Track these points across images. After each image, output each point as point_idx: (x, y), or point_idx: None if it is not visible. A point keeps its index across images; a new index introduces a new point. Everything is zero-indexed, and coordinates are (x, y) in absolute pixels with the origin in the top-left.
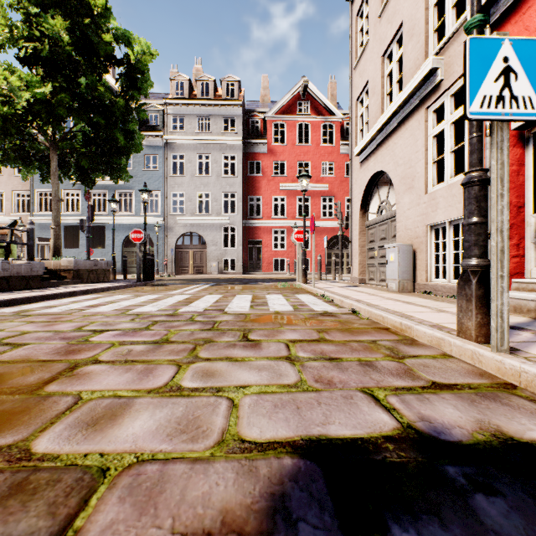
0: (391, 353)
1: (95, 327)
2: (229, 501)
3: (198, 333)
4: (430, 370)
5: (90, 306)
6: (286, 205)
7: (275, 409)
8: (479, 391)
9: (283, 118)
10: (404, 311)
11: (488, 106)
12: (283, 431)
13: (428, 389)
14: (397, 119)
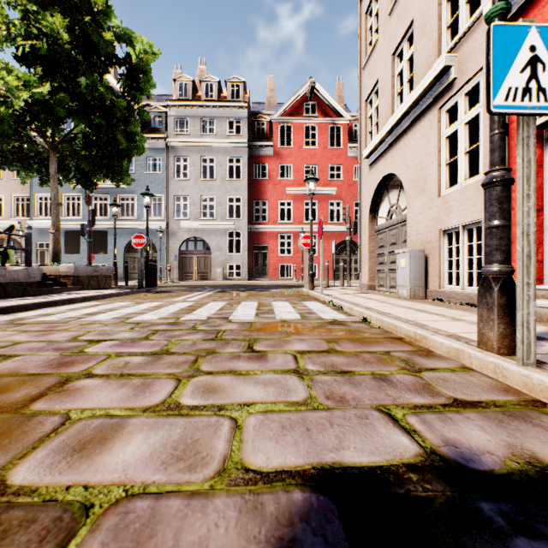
0: (406, 365)
1: (91, 337)
2: (231, 547)
3: (200, 344)
4: (450, 385)
5: (89, 314)
6: (292, 209)
7: (283, 430)
8: (506, 409)
9: (289, 120)
10: (418, 319)
11: (514, 99)
12: (292, 458)
13: (450, 407)
14: (408, 119)
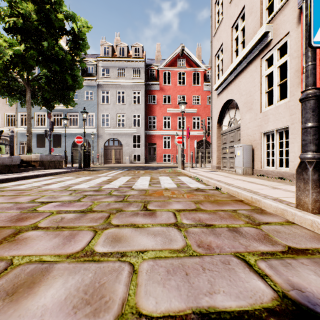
0: (249, 220)
1: (43, 200)
2: None
3: (112, 204)
4: (282, 235)
5: (45, 184)
6: (171, 122)
7: (168, 275)
8: None
9: (169, 69)
10: (251, 188)
11: None
12: (176, 302)
13: (287, 254)
14: (241, 66)
